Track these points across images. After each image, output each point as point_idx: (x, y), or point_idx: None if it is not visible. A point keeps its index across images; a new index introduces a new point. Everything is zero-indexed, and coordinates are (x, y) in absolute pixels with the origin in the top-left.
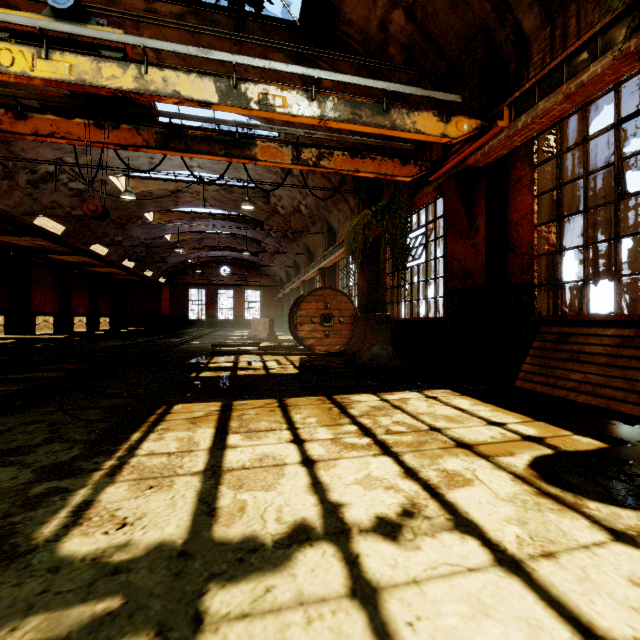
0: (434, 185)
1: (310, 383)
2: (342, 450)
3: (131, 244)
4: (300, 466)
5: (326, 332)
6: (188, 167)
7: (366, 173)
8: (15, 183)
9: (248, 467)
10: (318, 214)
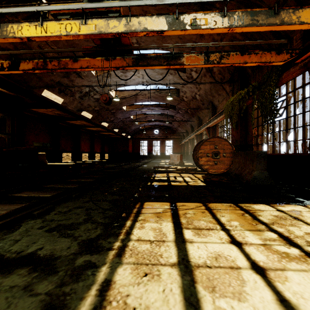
0: (300, 65)
1: (217, 193)
2: (280, 259)
3: (117, 121)
4: (253, 273)
5: (215, 162)
6: (147, 74)
7: (251, 63)
8: (75, 98)
9: (210, 265)
10: (206, 98)
